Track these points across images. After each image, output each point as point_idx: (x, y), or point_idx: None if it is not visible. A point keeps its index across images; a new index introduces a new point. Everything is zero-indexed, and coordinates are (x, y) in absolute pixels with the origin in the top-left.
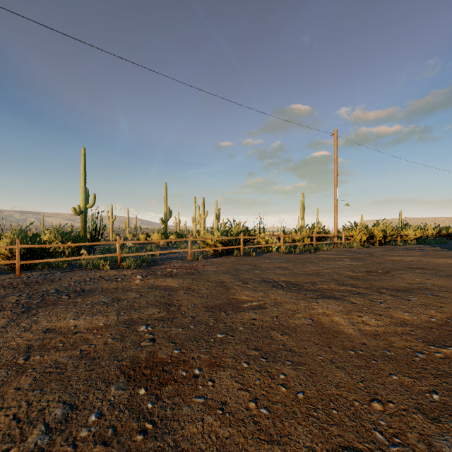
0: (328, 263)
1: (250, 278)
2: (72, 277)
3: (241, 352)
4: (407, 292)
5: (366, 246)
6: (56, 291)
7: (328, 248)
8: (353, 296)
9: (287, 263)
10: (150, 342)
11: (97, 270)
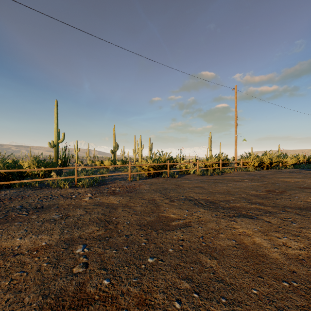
0: (234, 184)
1: (175, 196)
2: (38, 195)
3: (172, 284)
4: (308, 210)
5: (258, 169)
6: (21, 207)
7: (231, 172)
8: (265, 215)
9: (203, 183)
10: (83, 268)
11: (60, 189)
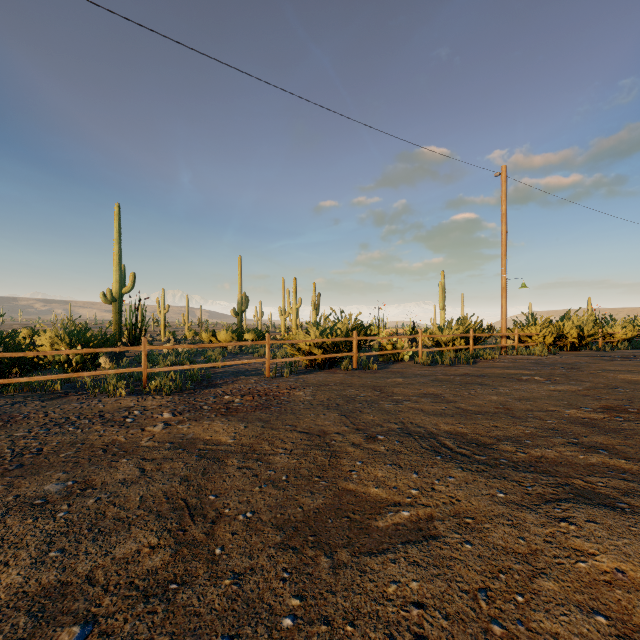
0: (514, 387)
1: (377, 424)
2: (49, 414)
3: None
4: None
5: (553, 352)
6: None
7: (495, 357)
8: None
9: (438, 385)
10: None
11: (106, 397)
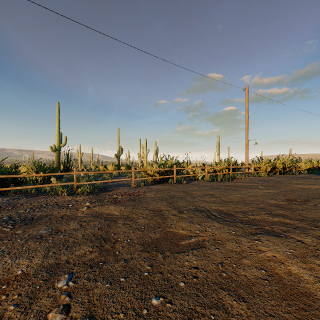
0: (248, 191)
1: (184, 206)
2: (32, 203)
3: None
4: None
5: (270, 175)
6: (9, 218)
7: (242, 177)
8: (295, 232)
9: (213, 190)
10: (62, 315)
11: (57, 196)
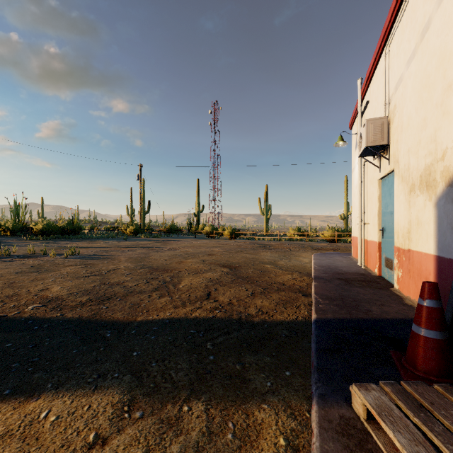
0: None
1: None
2: None
3: None
4: None
5: None
6: None
7: None
8: None
9: None
10: None
11: None
